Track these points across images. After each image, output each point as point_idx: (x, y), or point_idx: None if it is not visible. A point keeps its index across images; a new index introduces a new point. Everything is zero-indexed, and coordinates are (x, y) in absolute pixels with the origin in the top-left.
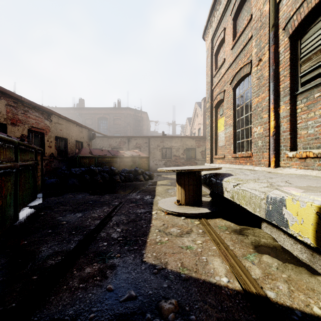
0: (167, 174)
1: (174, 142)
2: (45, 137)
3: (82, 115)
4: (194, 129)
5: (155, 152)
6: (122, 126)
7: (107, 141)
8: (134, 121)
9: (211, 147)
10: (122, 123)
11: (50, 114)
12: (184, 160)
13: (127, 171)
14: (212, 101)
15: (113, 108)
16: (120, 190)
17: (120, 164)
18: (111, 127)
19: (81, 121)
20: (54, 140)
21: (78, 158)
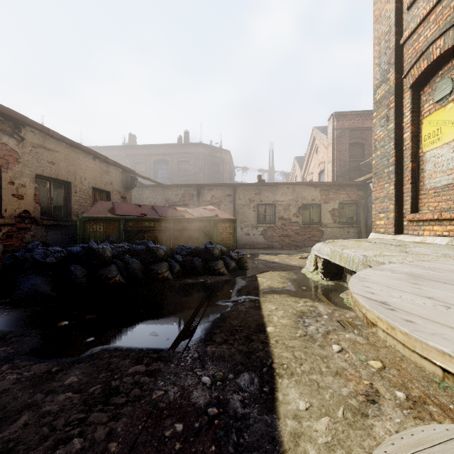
0: (269, 252)
1: (281, 194)
2: (3, 173)
3: (130, 157)
4: (310, 174)
5: (245, 211)
6: (190, 173)
7: (161, 194)
8: (210, 165)
9: (398, 192)
10: (190, 168)
11: (21, 125)
12: (298, 226)
13: (189, 250)
14: (400, 74)
15: (177, 145)
16: (156, 315)
17: (175, 234)
18: (174, 174)
19: (129, 166)
20: (34, 183)
21: (80, 221)
